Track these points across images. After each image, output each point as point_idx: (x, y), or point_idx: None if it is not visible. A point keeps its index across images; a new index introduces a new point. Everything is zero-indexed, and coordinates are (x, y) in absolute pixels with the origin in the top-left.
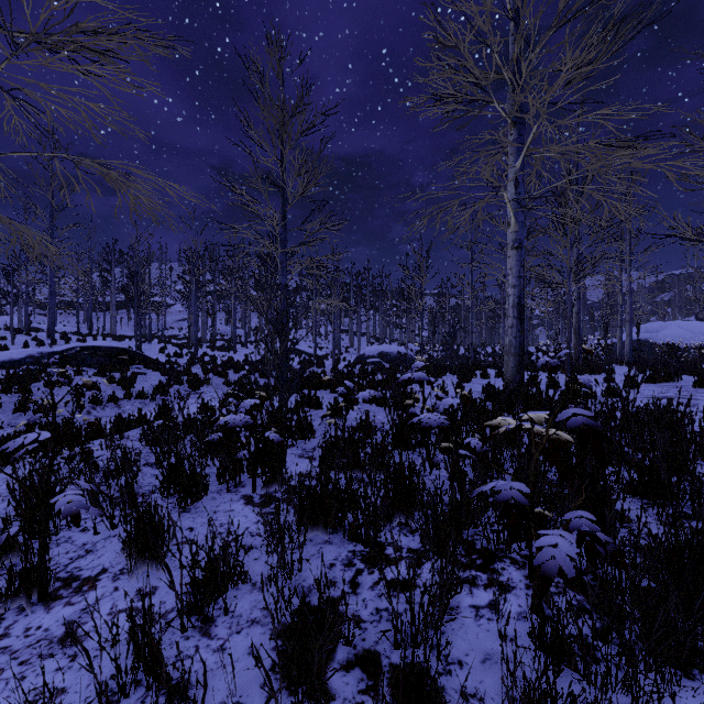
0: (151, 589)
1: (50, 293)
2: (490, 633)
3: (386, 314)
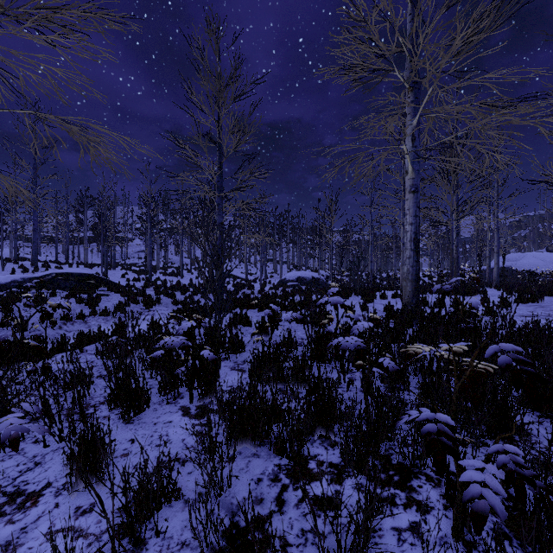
0: (89, 505)
1: (33, 229)
2: None
3: (302, 246)
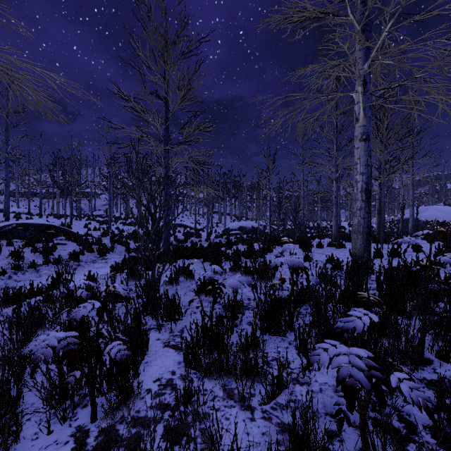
0: None
1: (5, 184)
2: None
3: (243, 200)
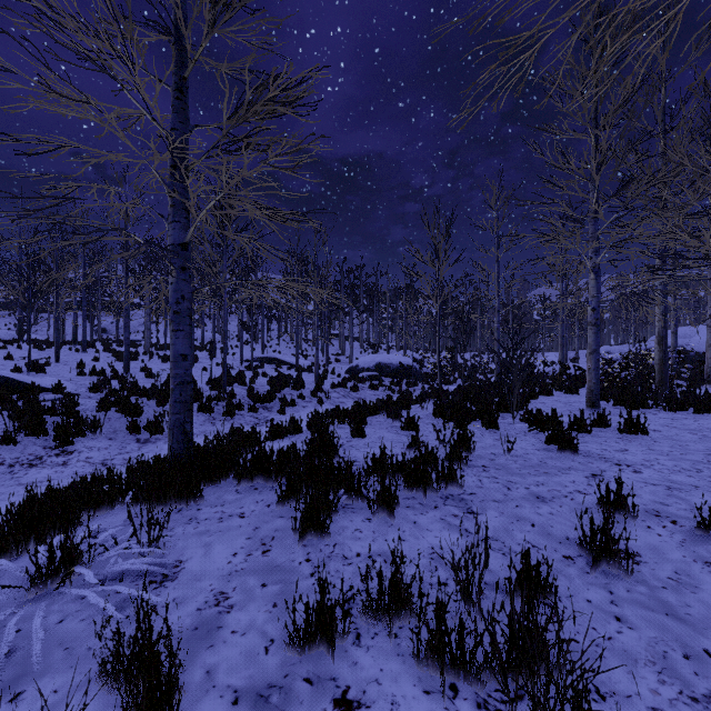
0: None
1: None
2: None
3: (381, 316)
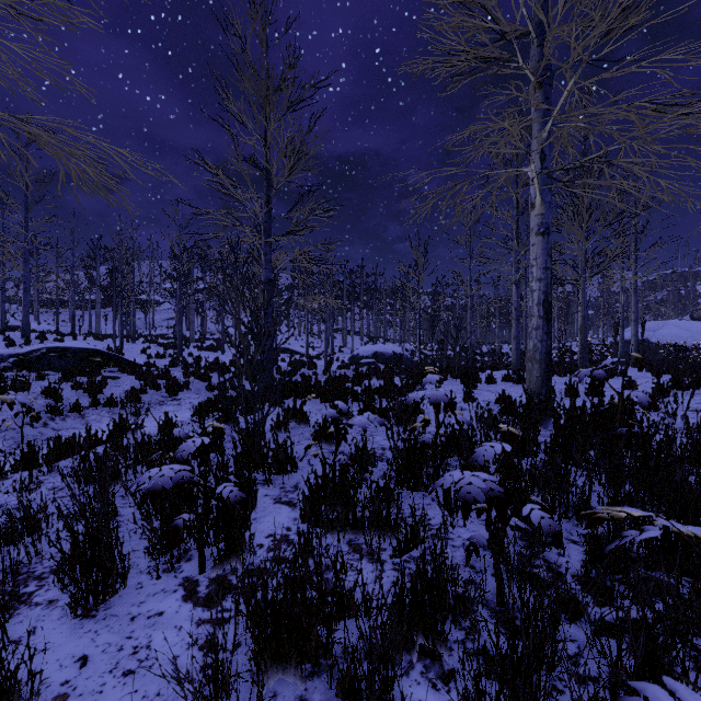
0: None
1: (24, 289)
2: None
3: (380, 312)
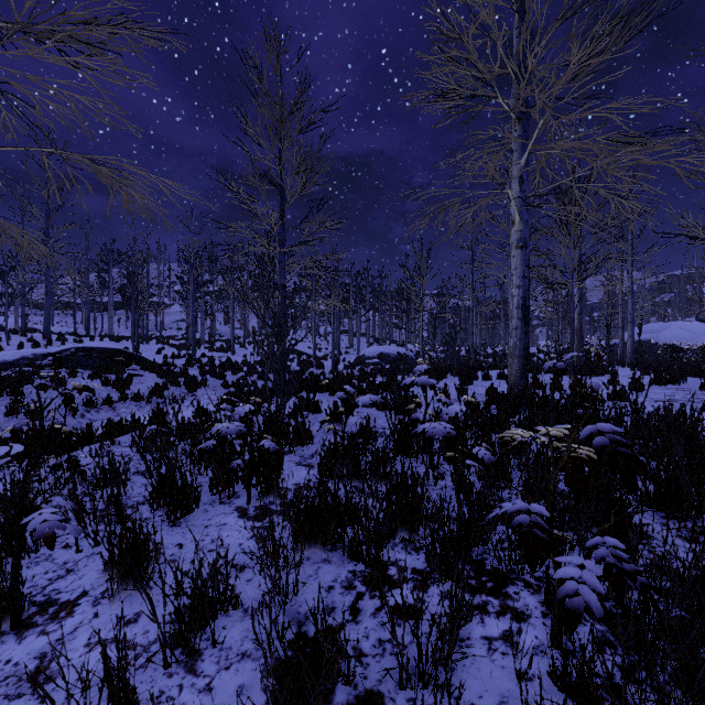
0: (133, 615)
1: (46, 293)
2: (505, 670)
3: (386, 314)
